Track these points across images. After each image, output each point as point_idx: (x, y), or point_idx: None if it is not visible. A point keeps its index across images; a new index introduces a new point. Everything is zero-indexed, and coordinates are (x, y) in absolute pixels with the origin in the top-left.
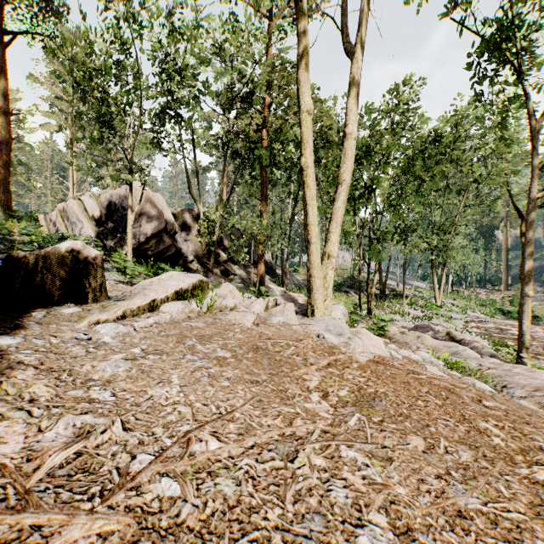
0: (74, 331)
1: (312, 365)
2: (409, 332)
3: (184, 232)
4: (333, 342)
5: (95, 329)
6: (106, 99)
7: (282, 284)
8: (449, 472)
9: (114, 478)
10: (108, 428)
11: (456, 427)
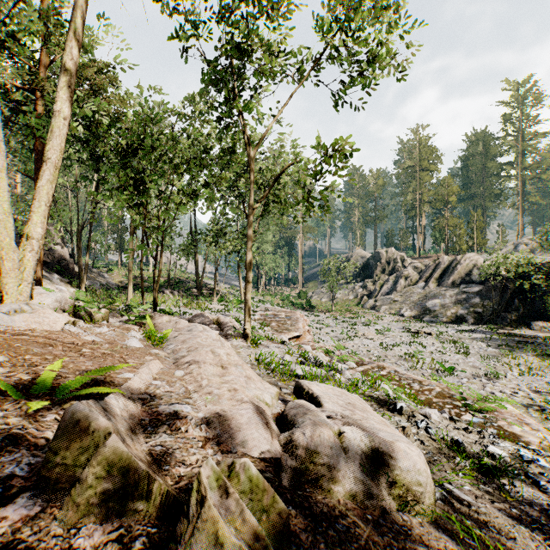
0: None
1: None
2: (174, 320)
3: None
4: None
5: None
6: None
7: (80, 285)
8: None
9: None
10: None
11: None
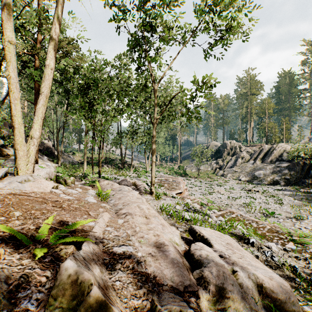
0: None
1: None
2: (110, 183)
3: None
4: None
5: None
6: None
7: (58, 162)
8: None
9: None
10: None
11: None
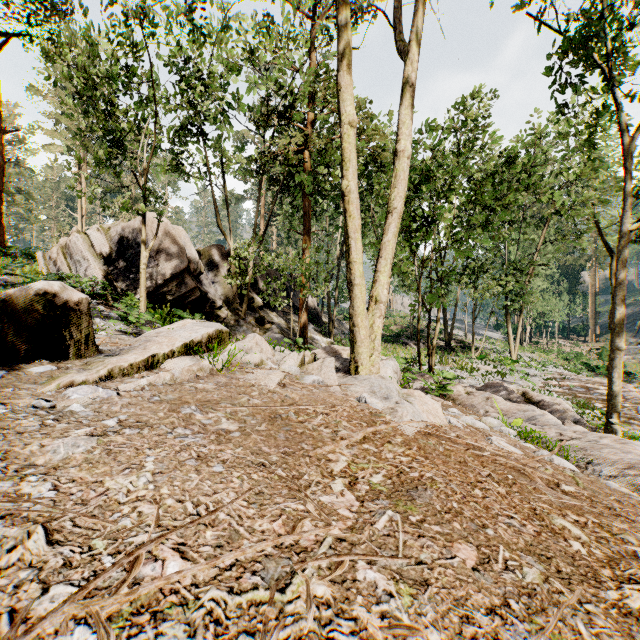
0: (36, 396)
1: (343, 439)
2: (476, 393)
3: (212, 273)
4: (377, 407)
5: (65, 393)
6: (114, 113)
7: (329, 334)
8: (507, 601)
9: (1, 629)
10: (20, 544)
11: (523, 528)
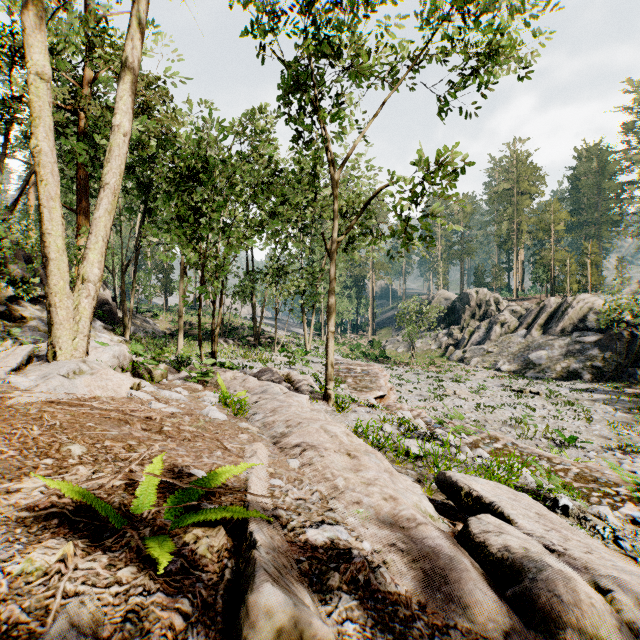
0: None
1: None
2: (240, 377)
3: None
4: (23, 386)
5: None
6: None
7: (124, 332)
8: None
9: None
10: None
11: None
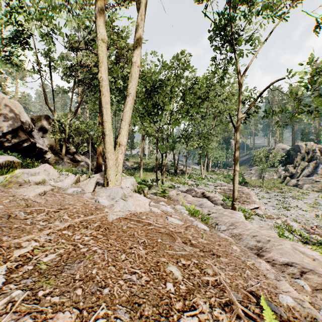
0: None
1: (50, 229)
2: (181, 194)
3: (41, 131)
4: (105, 204)
5: None
6: None
7: None
8: None
9: None
10: None
11: (138, 280)
